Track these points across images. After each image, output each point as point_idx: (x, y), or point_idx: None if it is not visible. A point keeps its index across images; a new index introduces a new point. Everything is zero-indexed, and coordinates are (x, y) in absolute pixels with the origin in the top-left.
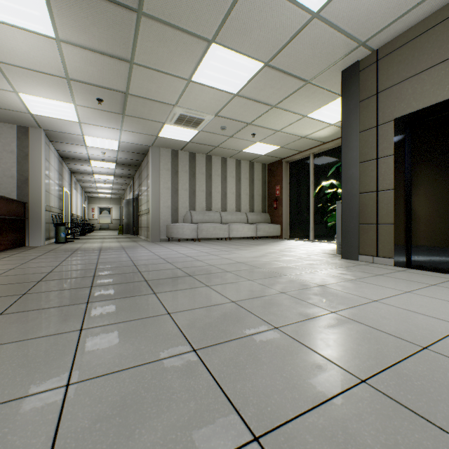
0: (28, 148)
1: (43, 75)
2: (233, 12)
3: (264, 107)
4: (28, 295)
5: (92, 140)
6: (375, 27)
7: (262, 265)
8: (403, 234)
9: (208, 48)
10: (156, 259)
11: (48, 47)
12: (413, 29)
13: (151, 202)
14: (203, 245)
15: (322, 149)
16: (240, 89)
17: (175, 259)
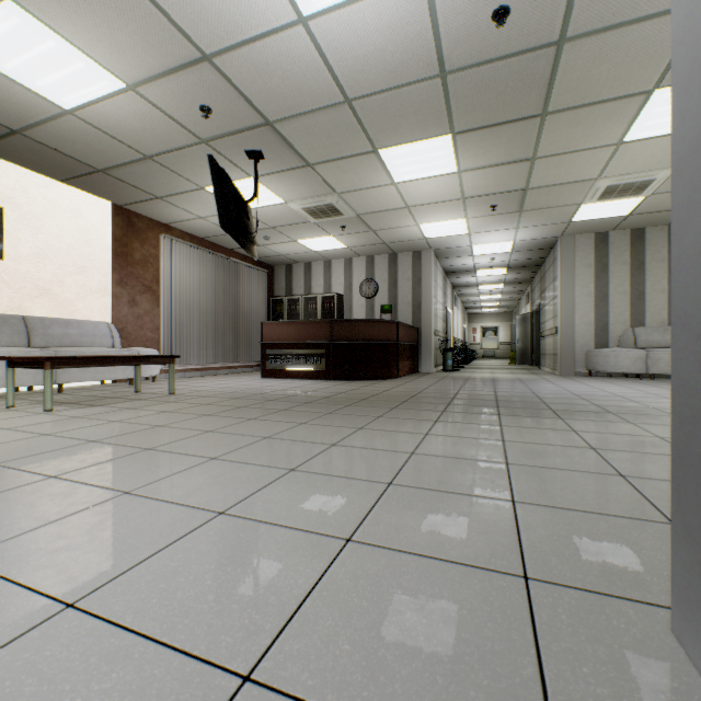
0: (420, 272)
1: (442, 204)
2: None
3: None
4: (451, 405)
5: (479, 248)
6: None
7: None
8: None
9: (646, 98)
10: (565, 395)
11: (449, 181)
12: None
13: (560, 318)
14: (654, 384)
15: None
16: None
17: (594, 396)
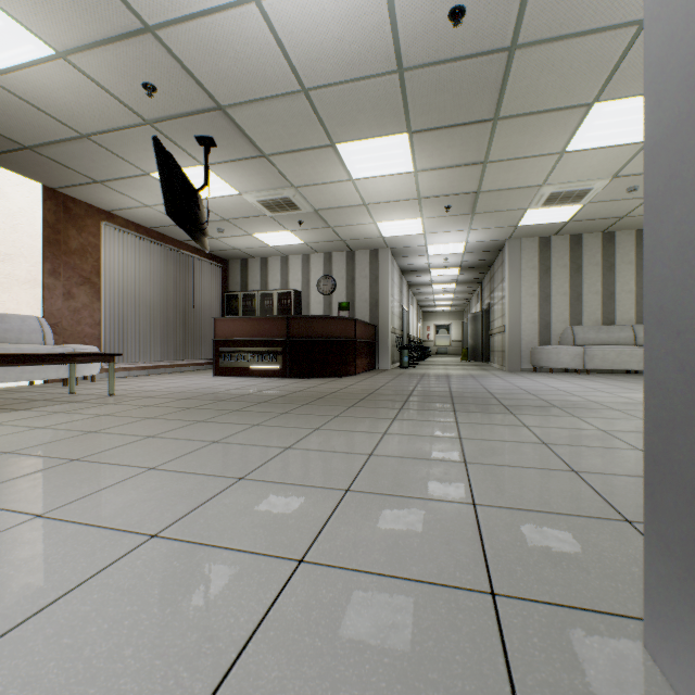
0: (377, 270)
1: (398, 203)
2: (622, 63)
3: None
4: (409, 402)
5: (434, 248)
6: None
7: None
8: None
9: (587, 111)
10: (514, 390)
11: (406, 180)
12: None
13: (508, 316)
14: (591, 379)
15: None
16: None
17: (540, 391)
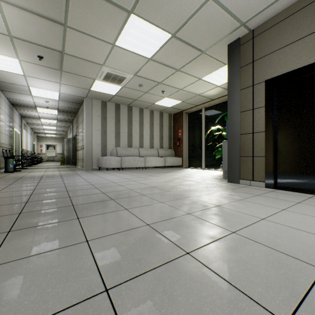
0: None
1: None
2: None
3: (171, 70)
4: None
5: (36, 91)
6: (253, 11)
7: (170, 189)
8: (272, 164)
9: (128, 17)
10: (86, 185)
11: None
12: (279, 15)
13: (85, 140)
14: (125, 172)
15: (211, 104)
16: (153, 54)
17: (102, 184)
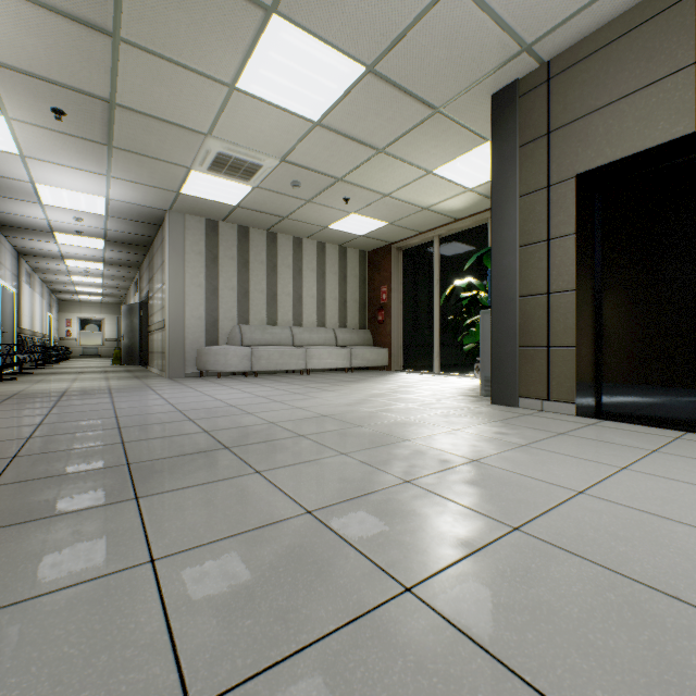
0: None
1: None
2: None
3: (364, 151)
4: None
5: (52, 193)
6: (550, 19)
7: (363, 420)
8: (591, 364)
9: (265, 23)
10: (167, 414)
11: None
12: (607, 29)
13: (169, 309)
14: (260, 383)
15: (453, 230)
16: (324, 113)
17: (205, 411)
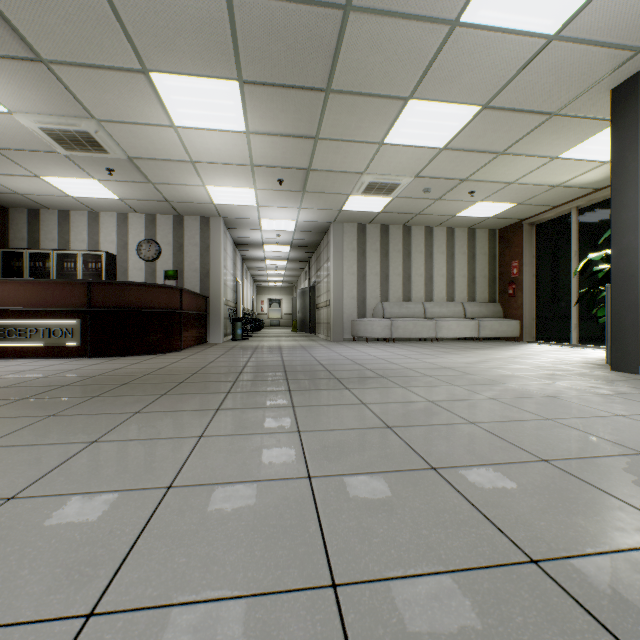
0: (209, 239)
1: (230, 166)
2: (435, 64)
3: (485, 157)
4: (239, 382)
5: (268, 223)
6: None
7: (475, 372)
8: None
9: (404, 106)
10: (343, 360)
11: (238, 141)
12: None
13: (333, 292)
14: (398, 346)
15: (593, 200)
16: (448, 141)
17: (364, 360)
